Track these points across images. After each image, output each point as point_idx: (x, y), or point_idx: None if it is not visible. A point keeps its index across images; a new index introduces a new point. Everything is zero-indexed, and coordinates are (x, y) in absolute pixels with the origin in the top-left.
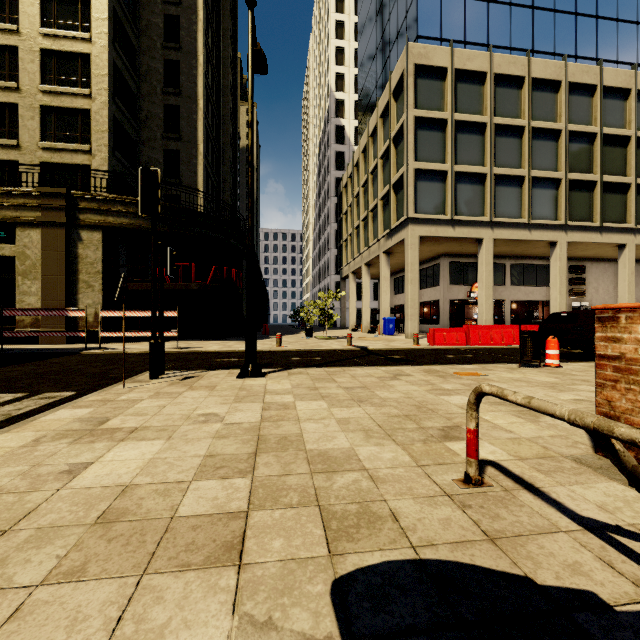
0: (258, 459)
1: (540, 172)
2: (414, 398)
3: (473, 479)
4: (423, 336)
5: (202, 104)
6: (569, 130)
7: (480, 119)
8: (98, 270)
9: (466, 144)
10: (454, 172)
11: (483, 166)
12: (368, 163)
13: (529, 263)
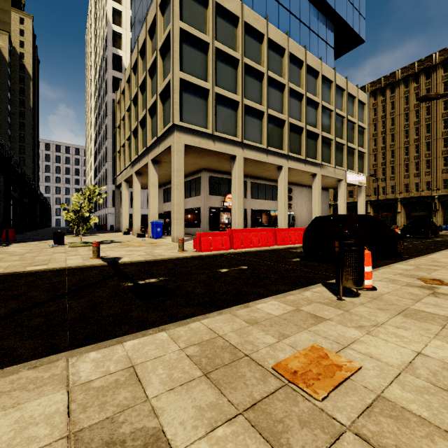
0: None
1: (273, 112)
2: None
3: None
4: (188, 238)
5: None
6: (289, 87)
7: (234, 54)
8: None
9: (224, 72)
10: (214, 93)
11: (236, 95)
12: (138, 77)
13: (261, 183)
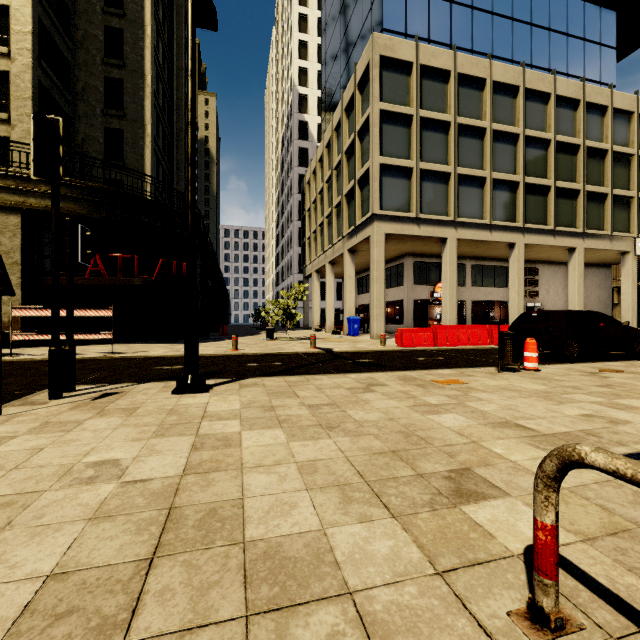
0: (151, 578)
1: (500, 174)
2: (397, 420)
3: (552, 620)
4: (388, 336)
5: (150, 80)
6: (526, 135)
7: (444, 117)
8: (15, 261)
9: (431, 142)
10: (419, 169)
11: (447, 165)
12: (332, 158)
13: (488, 264)
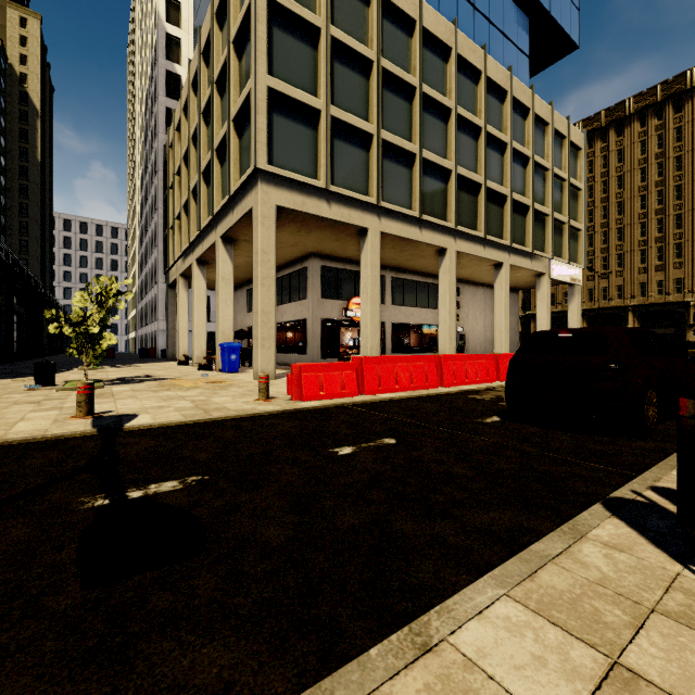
0: None
1: (432, 155)
2: None
3: None
4: (284, 372)
5: None
6: (458, 113)
7: (365, 51)
8: None
9: (346, 82)
10: (330, 117)
11: (368, 124)
12: (200, 96)
13: (409, 279)
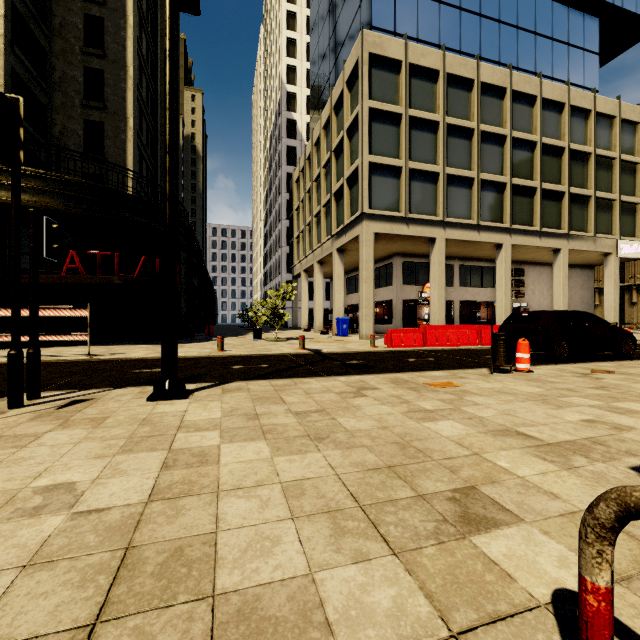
0: None
1: (488, 175)
2: (392, 428)
3: None
4: (377, 337)
5: (132, 72)
6: (513, 137)
7: (433, 117)
8: None
9: (420, 141)
10: (408, 169)
11: (436, 165)
12: (321, 156)
13: (475, 265)
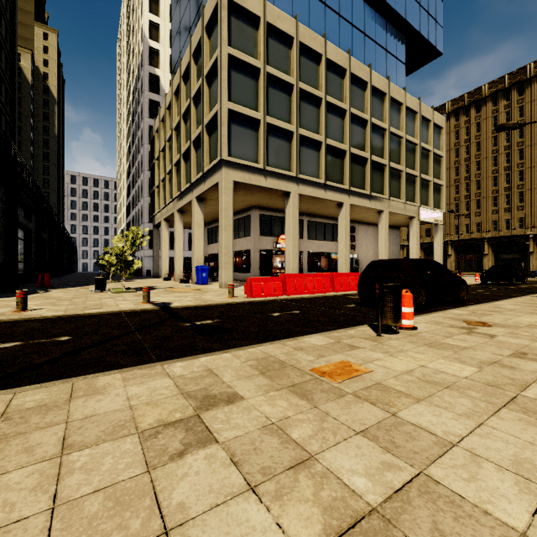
0: None
1: (333, 141)
2: None
3: None
4: (236, 284)
5: None
6: (351, 112)
7: (288, 79)
8: None
9: (276, 99)
10: (266, 123)
11: (290, 125)
12: (181, 104)
13: (320, 221)
